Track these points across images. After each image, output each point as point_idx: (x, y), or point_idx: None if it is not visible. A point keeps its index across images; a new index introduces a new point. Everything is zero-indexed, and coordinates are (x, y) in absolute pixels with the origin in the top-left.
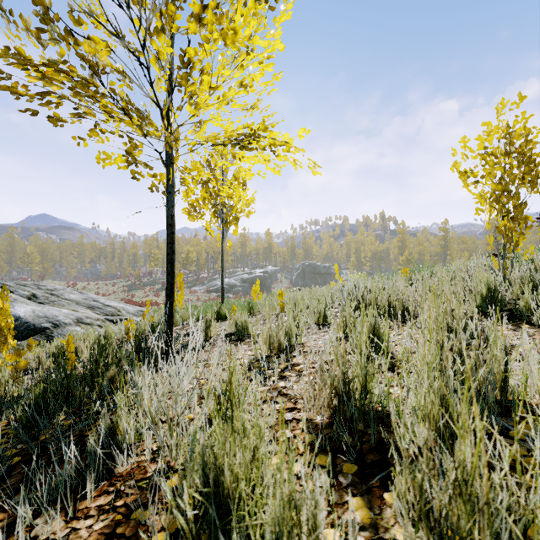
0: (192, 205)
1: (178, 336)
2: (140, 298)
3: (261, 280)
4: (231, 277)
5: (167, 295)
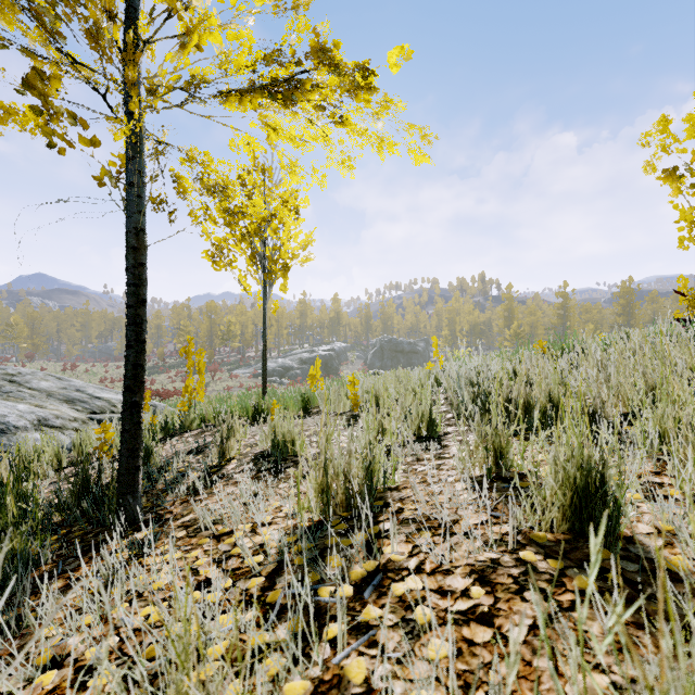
0: (217, 245)
1: (176, 455)
2: (163, 384)
3: (327, 360)
4: (287, 356)
5: (127, 388)
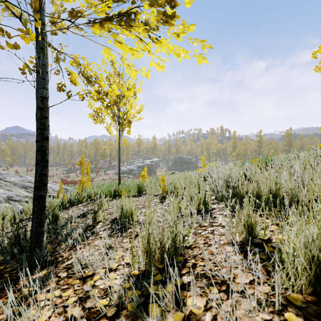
0: (96, 111)
1: (71, 218)
2: (73, 178)
3: (150, 166)
4: (131, 164)
5: (36, 187)
